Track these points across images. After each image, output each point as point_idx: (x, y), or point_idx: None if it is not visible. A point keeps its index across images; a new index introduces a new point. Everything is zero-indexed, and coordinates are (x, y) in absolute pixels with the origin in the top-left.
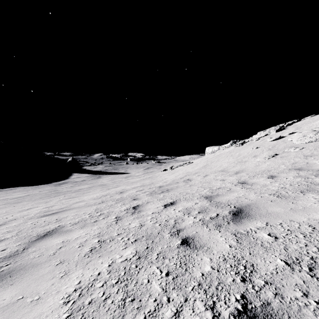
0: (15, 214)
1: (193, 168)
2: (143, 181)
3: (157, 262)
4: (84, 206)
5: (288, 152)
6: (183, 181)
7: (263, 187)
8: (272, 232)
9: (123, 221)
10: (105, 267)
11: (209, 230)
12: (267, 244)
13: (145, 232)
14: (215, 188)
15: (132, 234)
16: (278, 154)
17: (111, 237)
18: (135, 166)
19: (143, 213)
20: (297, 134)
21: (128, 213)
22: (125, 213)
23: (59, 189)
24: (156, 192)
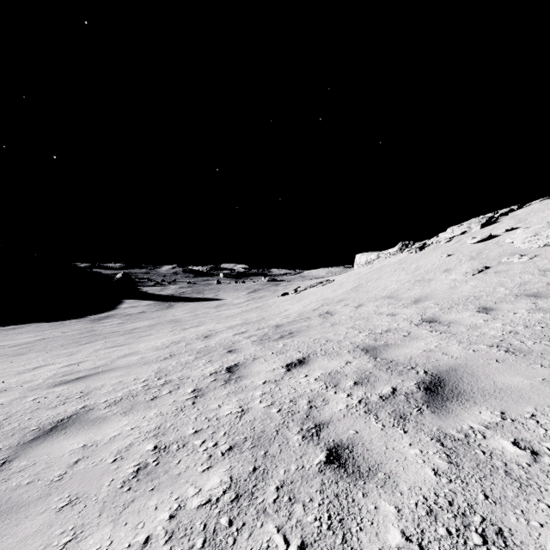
0: (9, 379)
1: (334, 292)
2: (246, 314)
3: (276, 512)
4: (137, 364)
5: (508, 264)
6: (318, 316)
7: (472, 329)
8: (520, 437)
9: (207, 400)
10: (163, 522)
11: (381, 426)
12: (519, 471)
13: (251, 428)
14: (380, 330)
15: (224, 432)
16: (490, 267)
17: (182, 438)
18: (233, 286)
19: (246, 381)
20: (522, 232)
21: (217, 380)
22: (211, 381)
23: (98, 329)
24: (270, 337)
